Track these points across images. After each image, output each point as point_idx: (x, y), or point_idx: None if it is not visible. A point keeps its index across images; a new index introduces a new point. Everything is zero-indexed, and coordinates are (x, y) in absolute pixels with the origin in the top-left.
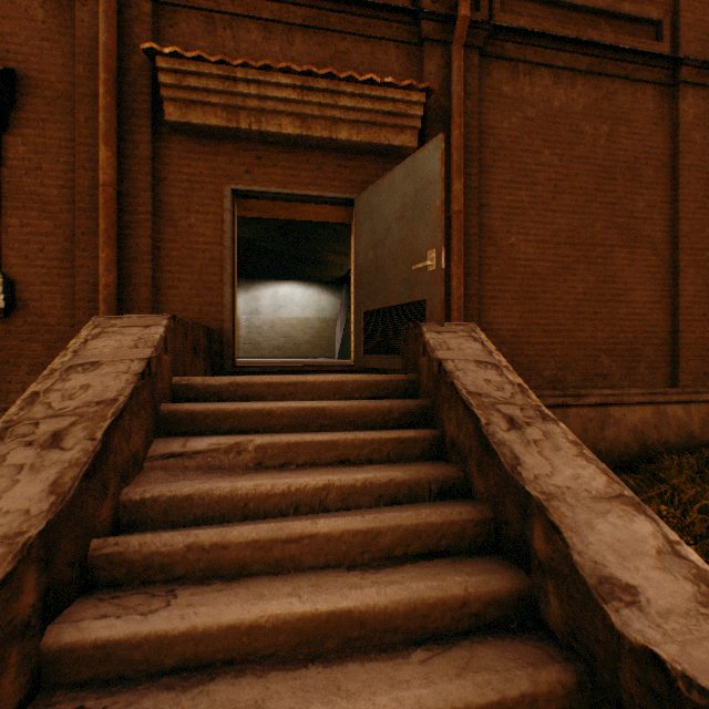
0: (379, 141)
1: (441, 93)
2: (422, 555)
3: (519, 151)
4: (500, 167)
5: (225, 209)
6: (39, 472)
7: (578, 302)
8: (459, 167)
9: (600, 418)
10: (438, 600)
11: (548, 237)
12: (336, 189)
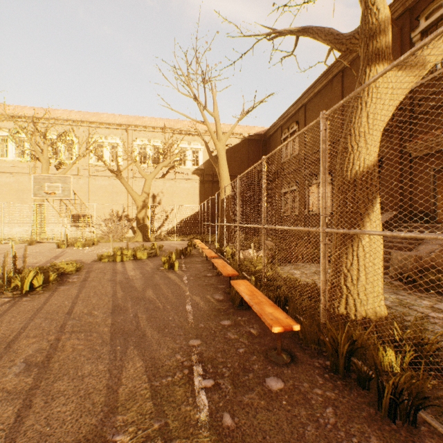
0: None
1: None
2: None
3: None
4: None
5: (430, 176)
6: None
7: None
8: None
9: None
10: None
11: None
12: None
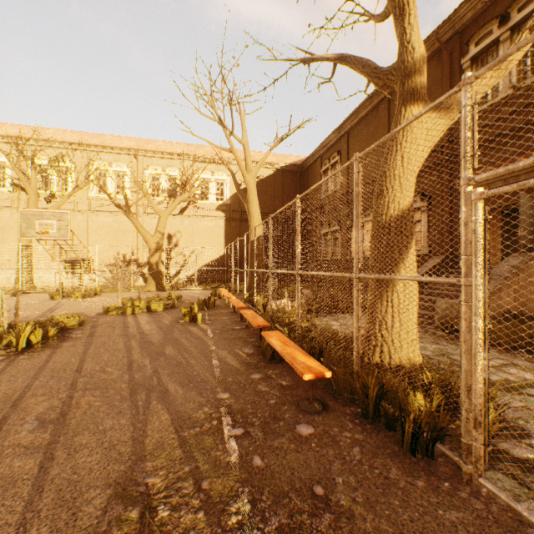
0: None
1: None
2: None
3: None
4: None
5: None
6: None
7: None
8: None
9: None
10: None
11: None
12: None
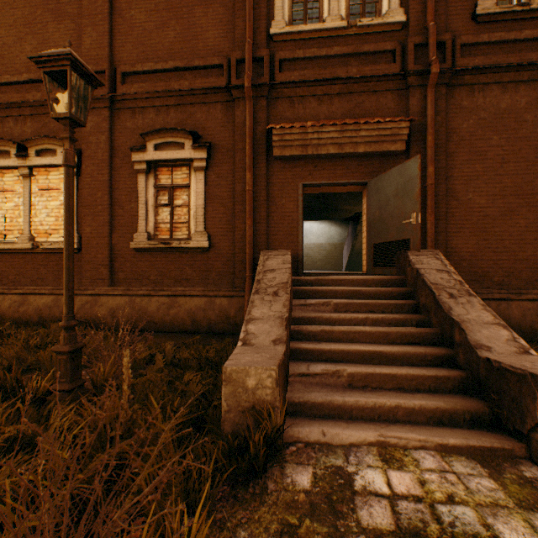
0: (381, 150)
1: (420, 115)
2: (408, 344)
3: (474, 140)
4: (460, 152)
5: (299, 195)
6: (277, 302)
7: (521, 233)
8: (431, 158)
9: (537, 308)
10: (414, 353)
11: (497, 192)
12: (356, 178)
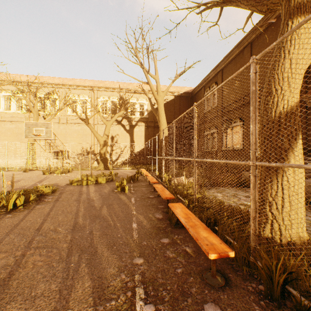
0: None
1: None
2: None
3: None
4: None
5: None
6: None
7: None
8: None
9: None
10: None
11: None
12: None
